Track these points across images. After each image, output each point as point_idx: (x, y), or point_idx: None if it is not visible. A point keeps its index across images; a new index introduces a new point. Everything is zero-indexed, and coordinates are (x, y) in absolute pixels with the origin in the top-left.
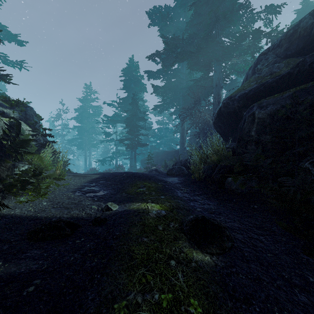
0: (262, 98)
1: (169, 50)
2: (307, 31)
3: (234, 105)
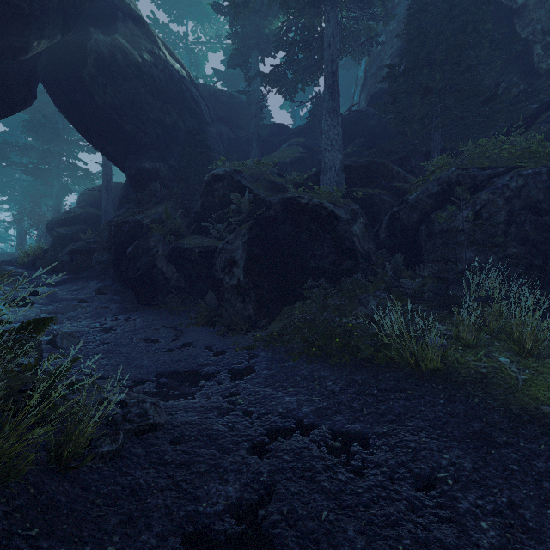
0: (67, 225)
1: None
2: (95, 195)
3: (53, 225)
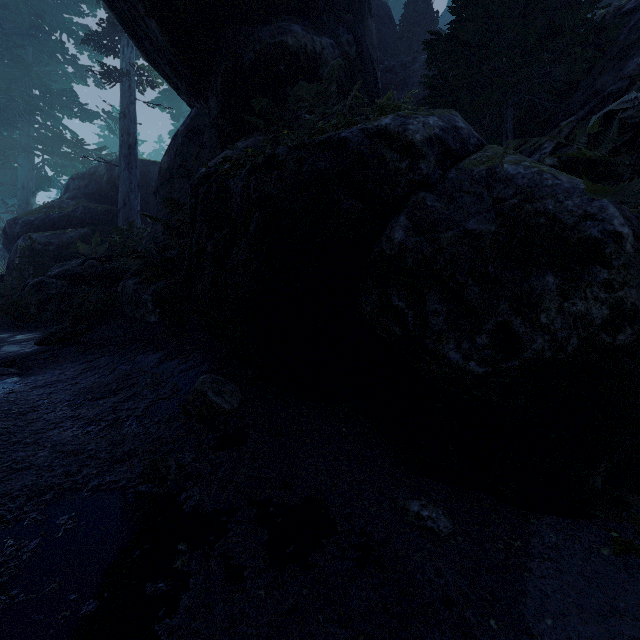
0: (46, 231)
1: None
2: (101, 179)
3: (17, 230)
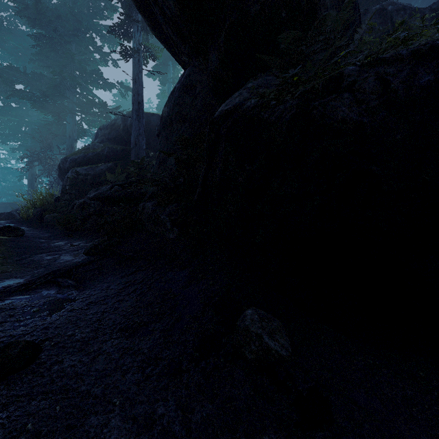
0: (84, 165)
1: (2, 81)
2: (118, 128)
3: (67, 165)
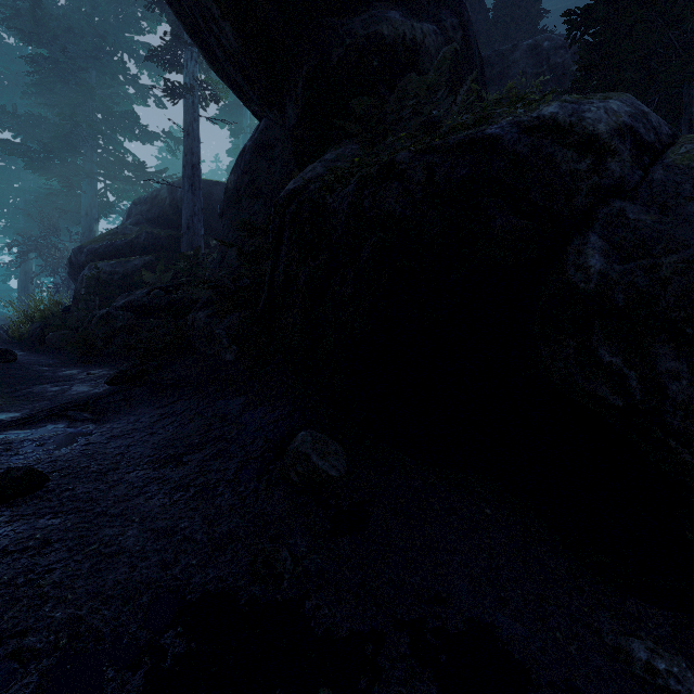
0: (110, 259)
1: None
2: (163, 202)
3: (82, 259)
